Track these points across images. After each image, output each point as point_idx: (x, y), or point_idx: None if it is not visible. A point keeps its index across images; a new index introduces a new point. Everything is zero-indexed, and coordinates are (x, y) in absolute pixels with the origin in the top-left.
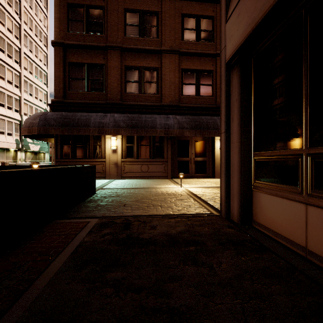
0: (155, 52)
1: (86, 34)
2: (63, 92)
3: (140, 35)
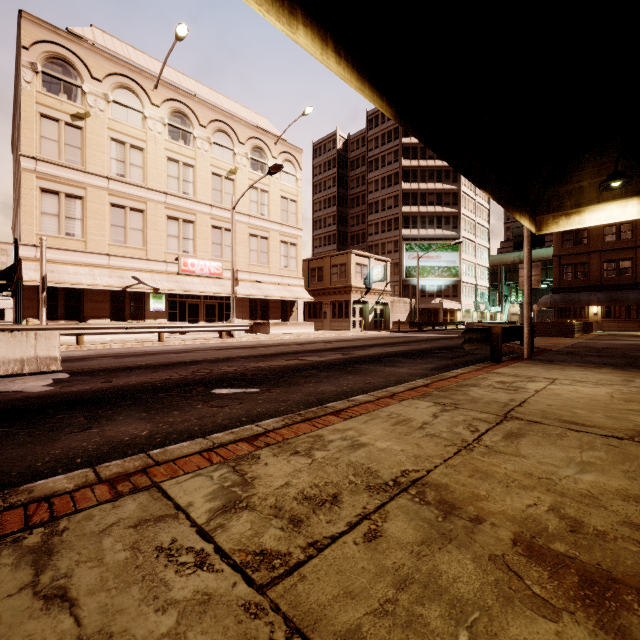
0: (629, 248)
1: (574, 247)
2: (559, 282)
3: (616, 239)
